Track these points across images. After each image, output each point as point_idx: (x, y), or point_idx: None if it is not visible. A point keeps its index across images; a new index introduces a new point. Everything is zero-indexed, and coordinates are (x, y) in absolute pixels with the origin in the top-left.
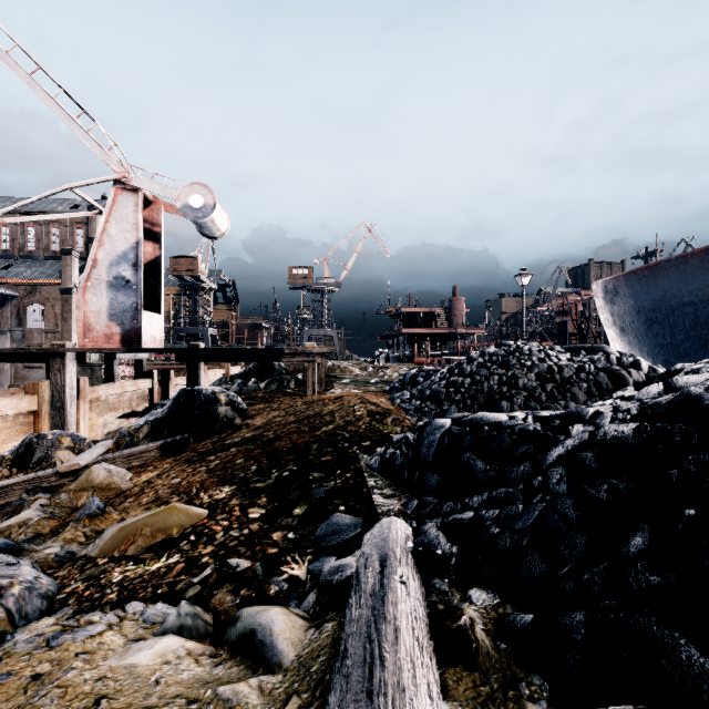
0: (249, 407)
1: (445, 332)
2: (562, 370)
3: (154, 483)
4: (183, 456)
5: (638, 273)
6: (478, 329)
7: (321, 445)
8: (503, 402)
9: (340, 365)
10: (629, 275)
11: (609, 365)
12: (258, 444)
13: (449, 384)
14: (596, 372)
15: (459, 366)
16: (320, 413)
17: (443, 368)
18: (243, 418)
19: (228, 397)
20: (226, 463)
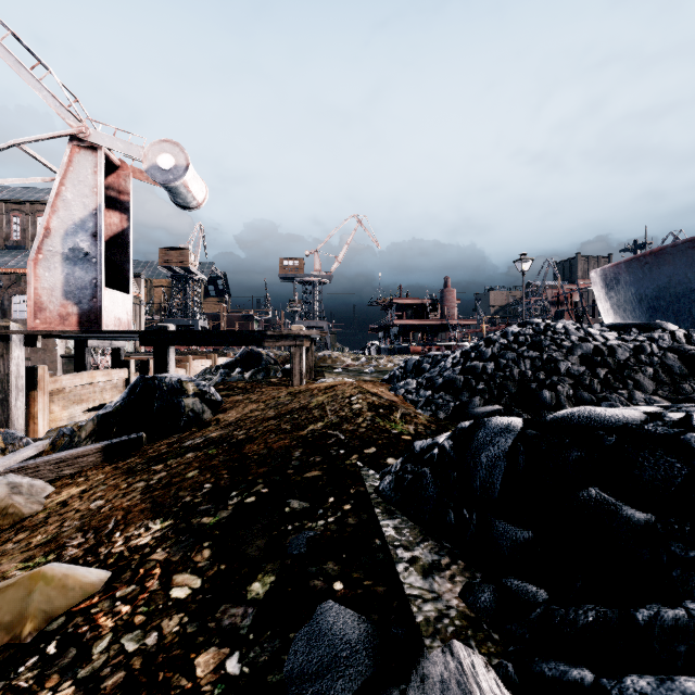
0: (225, 398)
1: (437, 324)
2: (614, 351)
3: (68, 507)
4: (126, 463)
5: (641, 259)
6: (469, 320)
7: (306, 452)
8: (545, 392)
9: (331, 354)
10: (631, 262)
11: (677, 344)
12: (223, 448)
13: (466, 370)
14: (662, 353)
15: (475, 348)
16: (307, 406)
17: (453, 352)
18: (215, 412)
19: (198, 386)
20: (173, 477)
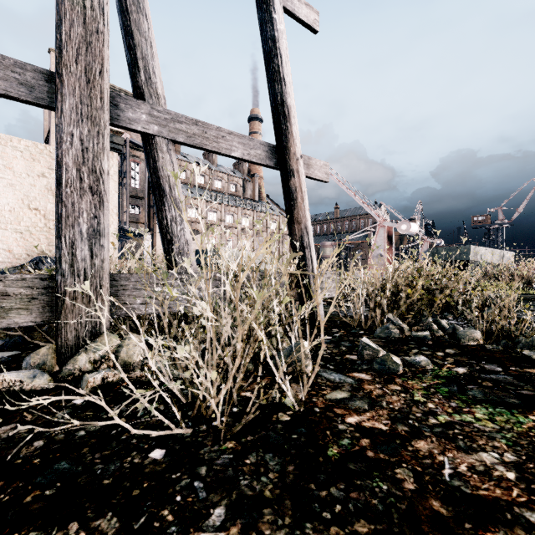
0: None
1: None
2: None
3: None
4: None
5: None
6: None
7: None
8: None
9: None
10: None
11: None
12: None
13: None
14: None
15: None
16: None
17: None
18: None
19: None
20: None
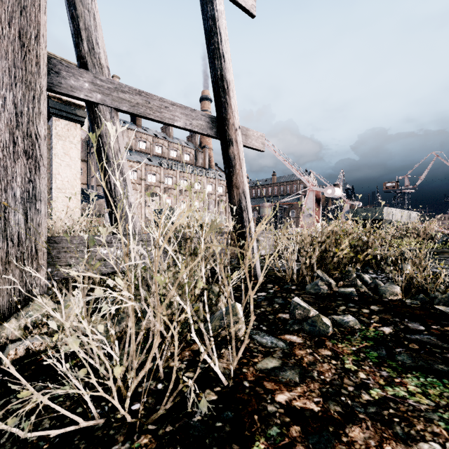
0: None
1: None
2: None
3: None
4: None
5: None
6: None
7: None
8: None
9: None
10: None
11: None
12: None
13: None
14: None
15: None
16: None
17: None
18: None
19: None
20: None
